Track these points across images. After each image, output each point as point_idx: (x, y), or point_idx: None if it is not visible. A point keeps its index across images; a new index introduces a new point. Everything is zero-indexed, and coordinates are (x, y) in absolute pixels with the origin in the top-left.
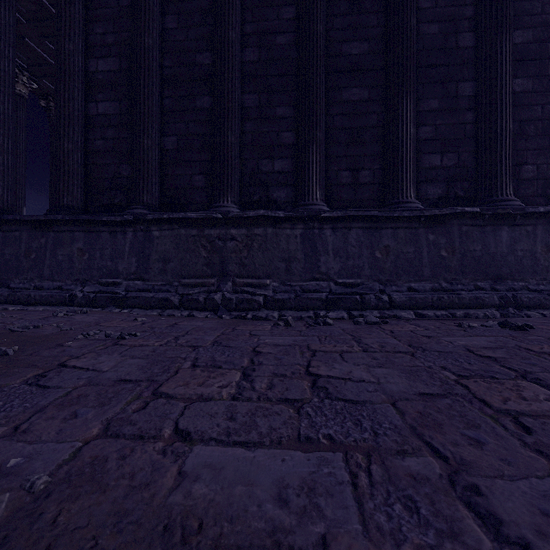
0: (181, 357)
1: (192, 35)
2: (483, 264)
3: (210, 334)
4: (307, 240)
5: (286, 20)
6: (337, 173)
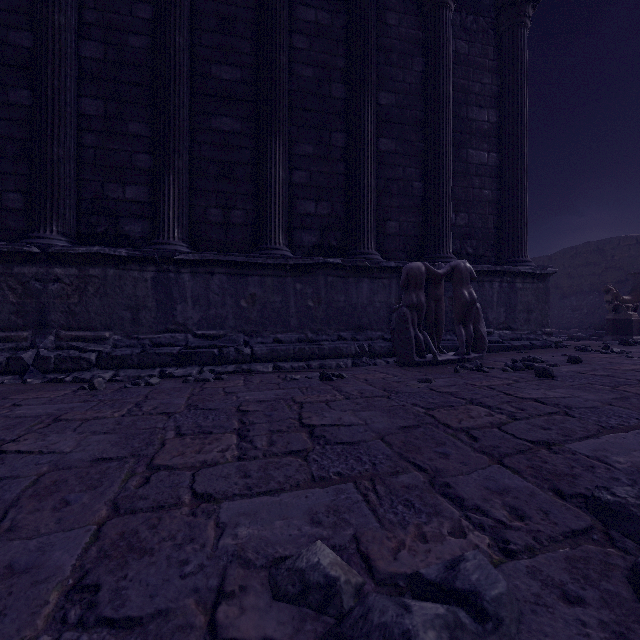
0: None
1: (3, 3)
2: (346, 314)
3: None
4: (160, 285)
5: (142, 19)
6: (205, 209)
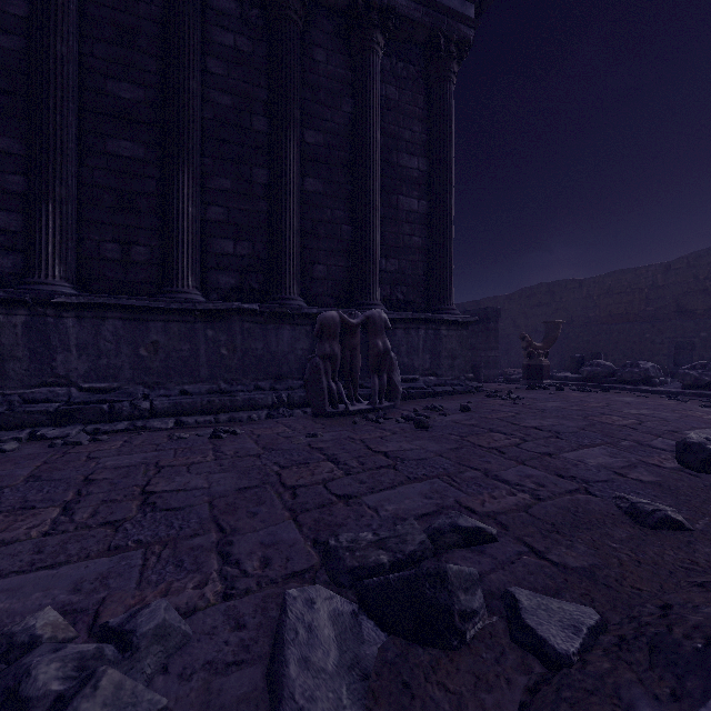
0: None
1: None
2: (265, 363)
3: None
4: (35, 331)
5: (14, 16)
6: (99, 244)
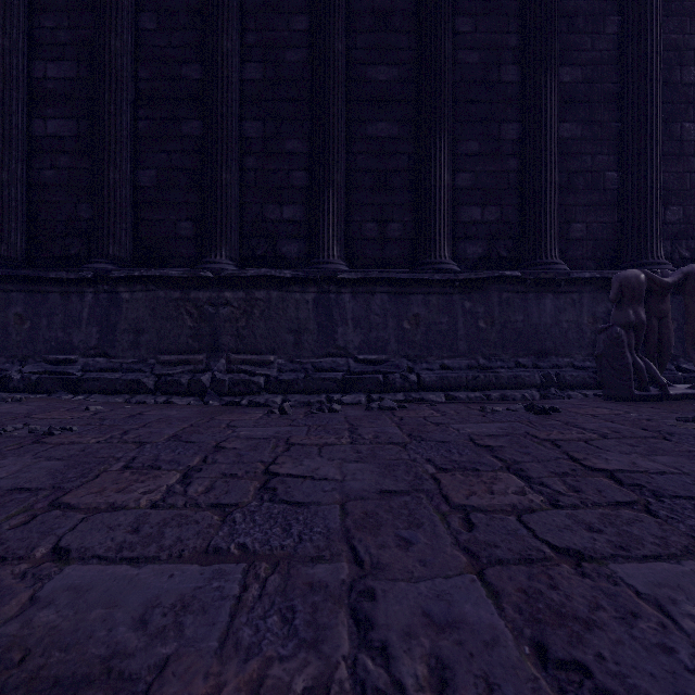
0: (116, 456)
1: (177, 41)
2: (525, 337)
3: (175, 426)
4: (321, 306)
5: (298, 31)
6: (360, 224)
